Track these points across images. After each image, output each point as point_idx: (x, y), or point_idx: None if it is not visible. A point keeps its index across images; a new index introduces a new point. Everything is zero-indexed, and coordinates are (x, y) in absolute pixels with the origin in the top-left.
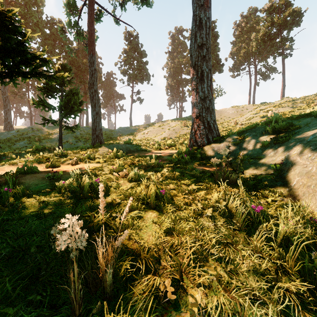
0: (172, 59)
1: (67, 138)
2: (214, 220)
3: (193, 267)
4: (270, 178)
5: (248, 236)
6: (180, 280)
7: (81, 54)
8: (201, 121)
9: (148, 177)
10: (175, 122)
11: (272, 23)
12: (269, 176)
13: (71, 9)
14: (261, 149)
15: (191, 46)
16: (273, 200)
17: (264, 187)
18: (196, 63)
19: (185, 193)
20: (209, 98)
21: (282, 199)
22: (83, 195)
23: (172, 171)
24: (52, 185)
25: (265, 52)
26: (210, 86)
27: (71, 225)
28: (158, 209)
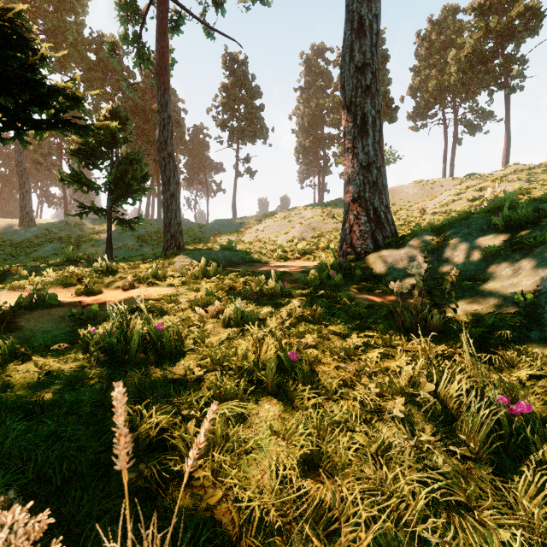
0: (306, 101)
1: (124, 240)
2: (411, 427)
3: None
4: (515, 322)
5: (498, 474)
6: None
7: (149, 95)
8: (363, 207)
9: (264, 316)
10: (311, 211)
11: (487, 31)
12: (510, 318)
13: (128, 11)
14: (484, 260)
15: (344, 69)
16: (529, 374)
17: (505, 343)
18: (352, 100)
19: (339, 356)
20: (378, 165)
21: None
22: (130, 358)
23: (310, 304)
24: (76, 334)
25: (472, 85)
26: (378, 142)
27: None
28: (283, 396)
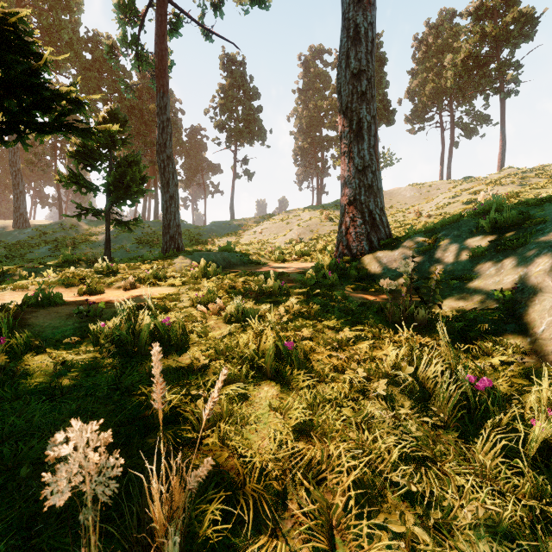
0: (305, 103)
1: (121, 242)
2: (392, 404)
3: (355, 515)
4: (494, 316)
5: (463, 439)
6: (329, 551)
7: (146, 95)
8: (358, 209)
9: (262, 313)
10: (309, 213)
11: (483, 36)
12: (490, 313)
13: (126, 14)
14: (471, 261)
15: (340, 76)
16: (503, 362)
17: (483, 335)
18: (348, 106)
19: (332, 347)
20: (373, 169)
21: (519, 359)
22: (139, 350)
23: (306, 302)
24: (84, 329)
25: (469, 89)
26: (374, 147)
27: (80, 445)
28: (280, 379)
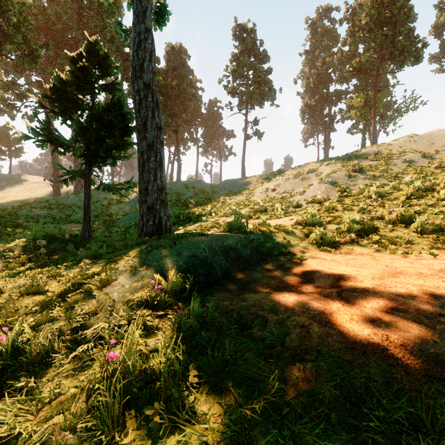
0: (311, 63)
1: None
2: None
3: None
4: None
5: None
6: None
7: (171, 75)
8: None
9: None
10: (329, 165)
11: None
12: None
13: None
14: None
15: None
16: None
17: None
18: None
19: None
20: None
21: None
22: None
23: None
24: None
25: None
26: None
27: None
28: None
